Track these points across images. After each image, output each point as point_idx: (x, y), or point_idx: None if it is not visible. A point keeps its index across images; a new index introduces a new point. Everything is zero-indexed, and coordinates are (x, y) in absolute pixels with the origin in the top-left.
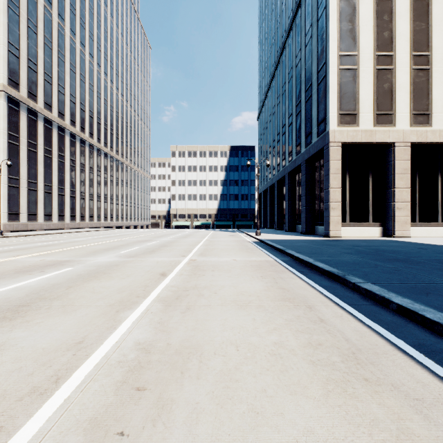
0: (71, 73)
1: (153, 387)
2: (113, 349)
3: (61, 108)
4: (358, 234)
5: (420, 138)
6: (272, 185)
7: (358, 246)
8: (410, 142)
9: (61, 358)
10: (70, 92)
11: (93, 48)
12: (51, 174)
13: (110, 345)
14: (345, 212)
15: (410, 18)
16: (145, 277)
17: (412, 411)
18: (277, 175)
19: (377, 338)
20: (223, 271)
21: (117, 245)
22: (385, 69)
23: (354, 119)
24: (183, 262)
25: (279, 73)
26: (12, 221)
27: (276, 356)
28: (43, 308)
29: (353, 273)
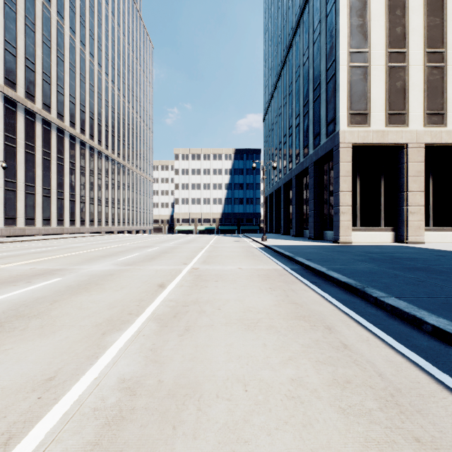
0: (71, 73)
1: None
2: (90, 389)
3: (61, 109)
4: (369, 239)
5: (434, 138)
6: (278, 188)
7: (371, 253)
8: (423, 143)
9: (22, 404)
10: (69, 92)
11: (94, 48)
12: (50, 177)
13: (87, 382)
14: (355, 216)
15: (423, 13)
16: (141, 289)
17: None
18: (283, 178)
19: (417, 372)
20: (227, 282)
21: (115, 251)
22: (397, 66)
23: (365, 119)
24: (184, 271)
25: (286, 73)
26: (9, 226)
27: (295, 401)
28: (17, 329)
29: (372, 284)
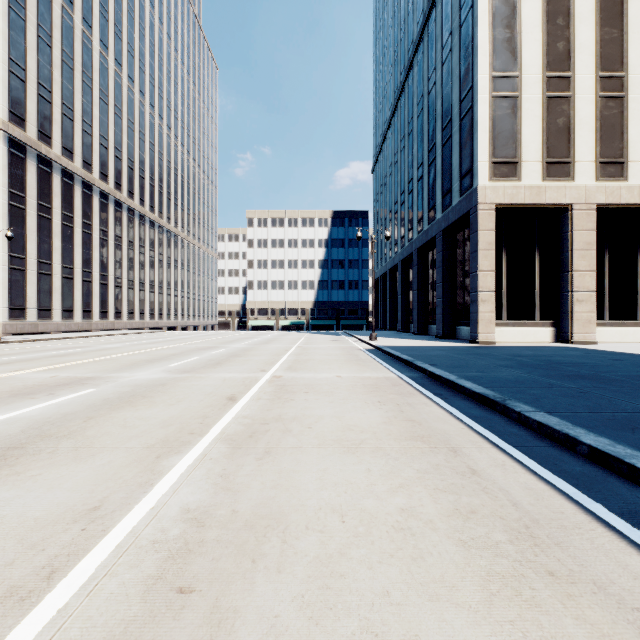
0: (102, 105)
1: (205, 588)
2: (146, 519)
3: (87, 155)
4: (519, 338)
5: (610, 197)
6: (393, 267)
7: (520, 356)
8: (595, 204)
9: (63, 536)
10: (100, 132)
11: (134, 69)
12: (72, 251)
13: (142, 512)
14: (500, 306)
15: (595, 22)
16: (205, 403)
17: (633, 631)
18: (400, 252)
19: (562, 501)
20: (321, 394)
21: (166, 354)
22: (559, 97)
23: (513, 170)
24: (263, 380)
25: (404, 104)
26: (15, 320)
27: (404, 533)
28: (44, 451)
29: (517, 396)
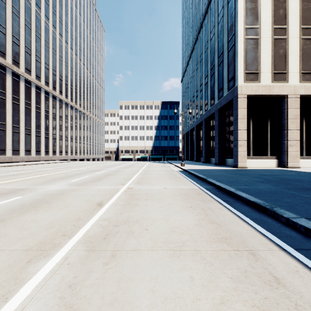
0: (46, 47)
1: None
2: None
3: (38, 72)
4: (259, 165)
5: (307, 91)
6: (192, 128)
7: (264, 175)
8: (299, 95)
9: None
10: (44, 61)
11: (62, 30)
12: (30, 121)
13: None
14: (249, 148)
15: None
16: (82, 208)
17: None
18: (196, 121)
19: None
20: (155, 200)
21: (72, 174)
22: (280, 38)
23: (256, 77)
24: (121, 190)
25: (198, 46)
26: (0, 155)
27: None
28: None
29: (278, 204)
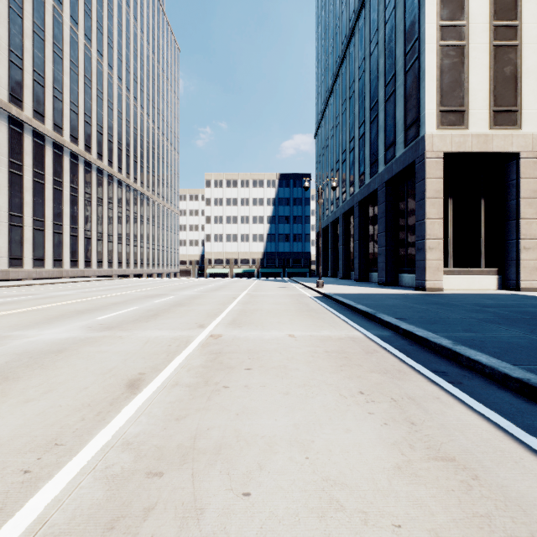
0: (72, 74)
1: None
2: None
3: (58, 119)
4: (465, 285)
5: None
6: (335, 220)
7: (488, 307)
8: None
9: None
10: (70, 99)
11: (103, 44)
12: (43, 206)
13: None
14: (446, 253)
15: None
16: (83, 398)
17: None
18: (342, 206)
19: None
20: (270, 372)
21: (107, 303)
22: (506, 46)
23: (460, 118)
24: (195, 343)
25: (346, 70)
26: None
27: None
28: None
29: None
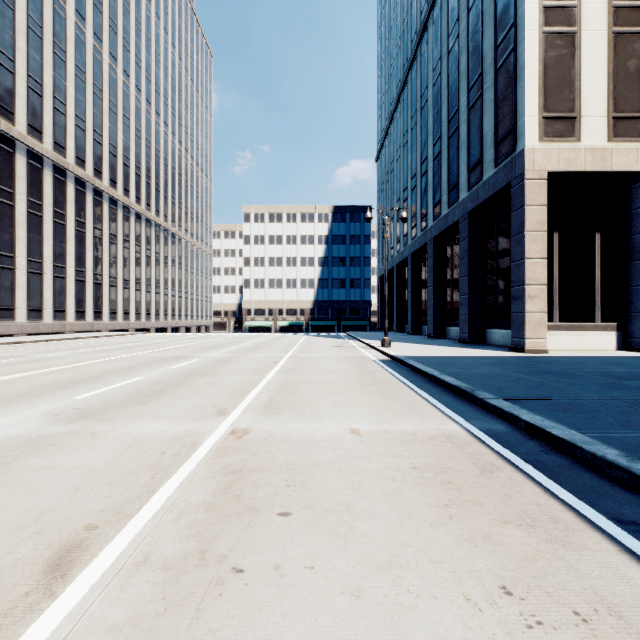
0: (78, 82)
1: None
2: None
3: (60, 136)
4: (574, 345)
5: None
6: (402, 261)
7: (625, 378)
8: None
9: None
10: (75, 112)
11: (117, 46)
12: (41, 243)
13: None
14: (549, 303)
15: None
16: None
17: None
18: (411, 244)
19: None
20: (323, 523)
21: (103, 371)
22: (629, 33)
23: (570, 127)
24: (204, 448)
25: (416, 75)
26: None
27: None
28: None
29: None
